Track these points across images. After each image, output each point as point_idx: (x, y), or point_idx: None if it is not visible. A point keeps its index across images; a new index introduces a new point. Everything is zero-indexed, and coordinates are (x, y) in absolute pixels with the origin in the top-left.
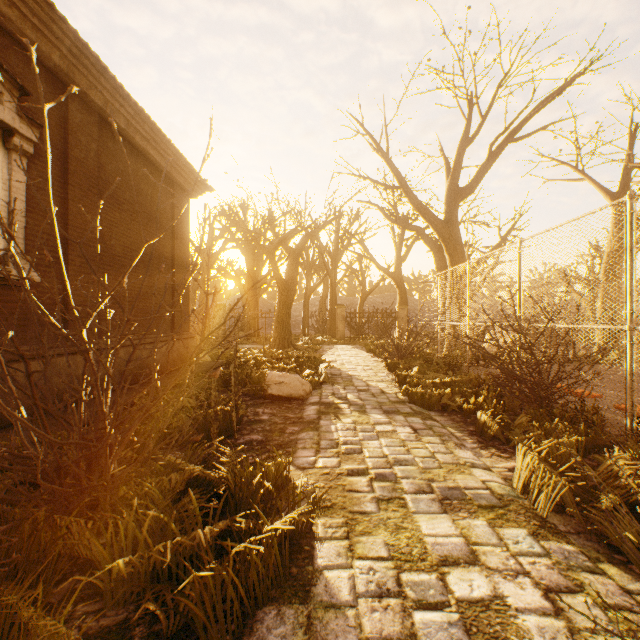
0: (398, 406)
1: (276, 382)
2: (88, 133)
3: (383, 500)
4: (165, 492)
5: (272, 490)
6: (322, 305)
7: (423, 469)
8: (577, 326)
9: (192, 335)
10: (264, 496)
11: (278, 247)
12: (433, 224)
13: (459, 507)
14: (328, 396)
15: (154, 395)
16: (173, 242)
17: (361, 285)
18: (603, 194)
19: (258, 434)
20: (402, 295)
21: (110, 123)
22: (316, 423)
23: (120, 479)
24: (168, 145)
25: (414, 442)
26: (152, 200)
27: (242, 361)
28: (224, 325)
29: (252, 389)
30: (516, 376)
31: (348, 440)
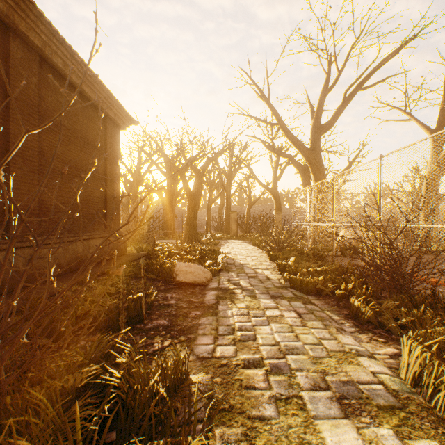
0: (282, 291)
1: (183, 271)
2: (29, 68)
3: (281, 400)
4: (62, 391)
5: (166, 398)
6: (220, 211)
7: (314, 359)
8: (437, 226)
9: (121, 233)
10: (162, 395)
11: (187, 167)
12: (302, 151)
13: (359, 409)
14: (225, 282)
15: (83, 282)
16: (106, 162)
17: (248, 197)
18: (425, 130)
19: (165, 319)
20: (277, 204)
21: (49, 63)
22: (215, 308)
23: (1, 390)
24: (100, 85)
25: (300, 327)
26: (88, 128)
27: (159, 253)
28: (147, 226)
29: (164, 276)
30: (378, 267)
31: (243, 326)
